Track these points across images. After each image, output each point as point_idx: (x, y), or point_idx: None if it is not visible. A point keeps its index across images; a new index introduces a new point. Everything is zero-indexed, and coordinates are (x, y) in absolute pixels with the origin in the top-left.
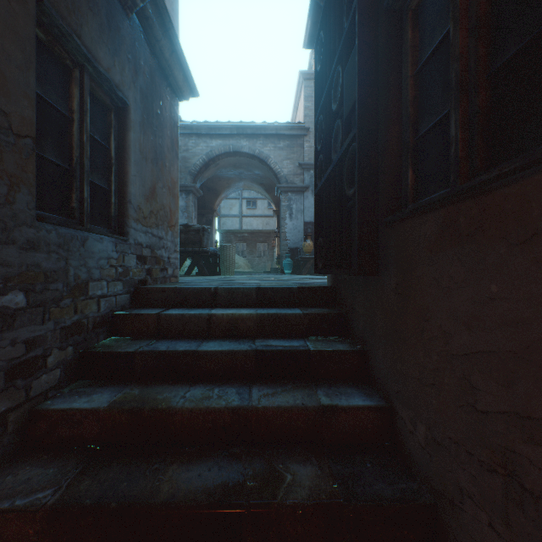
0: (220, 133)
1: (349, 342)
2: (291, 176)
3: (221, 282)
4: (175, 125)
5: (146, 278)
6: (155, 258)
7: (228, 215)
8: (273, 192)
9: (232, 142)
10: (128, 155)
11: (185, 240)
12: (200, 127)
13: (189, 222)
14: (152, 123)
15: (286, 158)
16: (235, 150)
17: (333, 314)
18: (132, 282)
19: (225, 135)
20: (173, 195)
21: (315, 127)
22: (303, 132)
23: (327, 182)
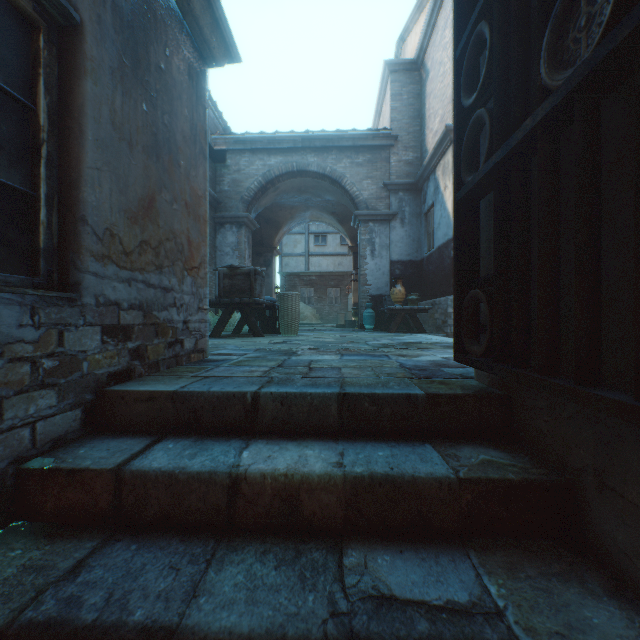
0: (280, 147)
1: (607, 588)
2: (373, 200)
3: (273, 362)
4: (200, 103)
5: (131, 365)
6: (153, 326)
7: (291, 254)
8: (349, 223)
9: (296, 159)
10: (79, 125)
11: (230, 287)
12: (255, 140)
13: (241, 263)
14: (147, 81)
15: (367, 177)
16: (300, 168)
17: (534, 483)
18: (89, 381)
19: (287, 149)
20: (195, 216)
21: (457, 63)
22: (389, 142)
23: (511, 158)
